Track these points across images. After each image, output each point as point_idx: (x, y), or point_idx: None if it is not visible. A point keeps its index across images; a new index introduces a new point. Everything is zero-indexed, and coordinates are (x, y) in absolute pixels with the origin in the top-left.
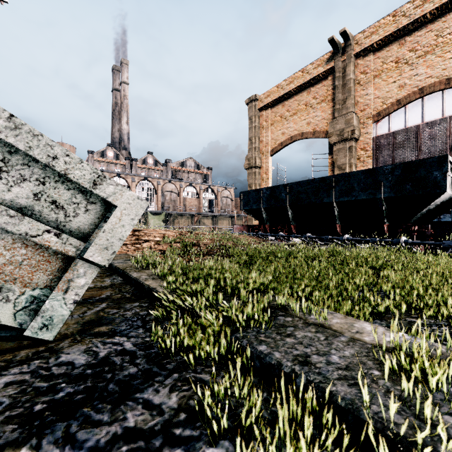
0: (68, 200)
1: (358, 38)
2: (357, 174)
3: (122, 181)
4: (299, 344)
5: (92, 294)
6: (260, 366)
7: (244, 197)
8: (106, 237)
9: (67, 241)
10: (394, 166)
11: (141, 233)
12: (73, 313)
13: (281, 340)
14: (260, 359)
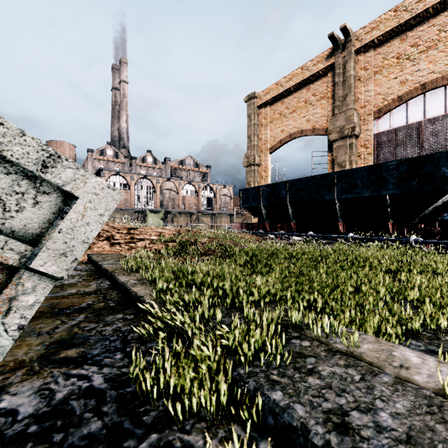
0: (7, 188)
1: (358, 34)
2: (360, 170)
3: (121, 180)
4: (327, 388)
5: (72, 303)
6: (275, 425)
7: (243, 194)
8: (63, 239)
9: (5, 245)
10: (399, 162)
11: (136, 231)
12: (42, 329)
13: (301, 381)
14: (274, 415)
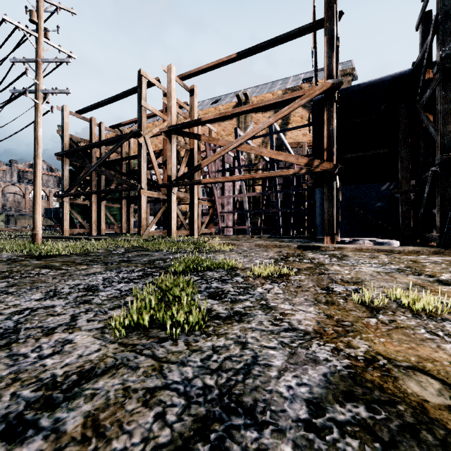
0: None
1: (126, 131)
2: None
3: None
4: None
5: None
6: None
7: (45, 211)
8: None
9: None
10: None
11: None
12: None
13: None
14: None
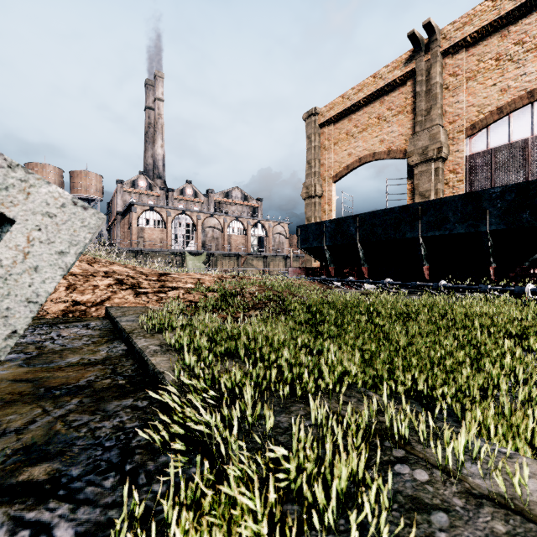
0: None
1: (446, 31)
2: (452, 200)
3: (156, 216)
4: None
5: (67, 378)
6: None
7: (301, 232)
8: None
9: None
10: (505, 188)
11: (169, 278)
12: (10, 425)
13: None
14: None
